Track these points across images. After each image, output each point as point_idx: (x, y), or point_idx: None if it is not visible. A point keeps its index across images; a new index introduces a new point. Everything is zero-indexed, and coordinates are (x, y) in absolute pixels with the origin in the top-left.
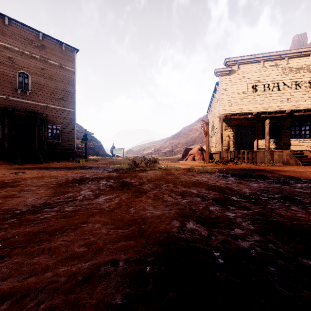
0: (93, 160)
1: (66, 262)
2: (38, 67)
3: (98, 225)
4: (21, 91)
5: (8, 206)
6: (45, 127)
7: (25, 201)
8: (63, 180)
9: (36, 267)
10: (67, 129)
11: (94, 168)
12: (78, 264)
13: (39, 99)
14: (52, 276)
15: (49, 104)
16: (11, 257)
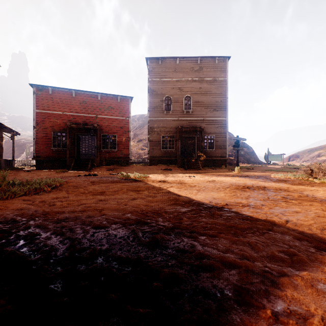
0: (246, 167)
1: (270, 260)
2: (197, 88)
3: (289, 237)
4: (186, 112)
5: (196, 200)
6: (202, 138)
7: (206, 199)
8: (227, 186)
9: (244, 253)
10: (219, 138)
11: (251, 176)
12: (285, 267)
13: (197, 115)
14: (262, 266)
15: (205, 117)
16: (220, 239)
